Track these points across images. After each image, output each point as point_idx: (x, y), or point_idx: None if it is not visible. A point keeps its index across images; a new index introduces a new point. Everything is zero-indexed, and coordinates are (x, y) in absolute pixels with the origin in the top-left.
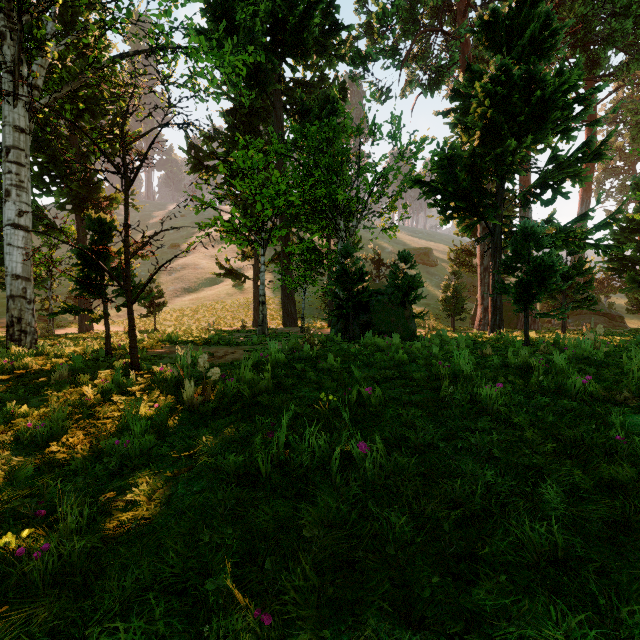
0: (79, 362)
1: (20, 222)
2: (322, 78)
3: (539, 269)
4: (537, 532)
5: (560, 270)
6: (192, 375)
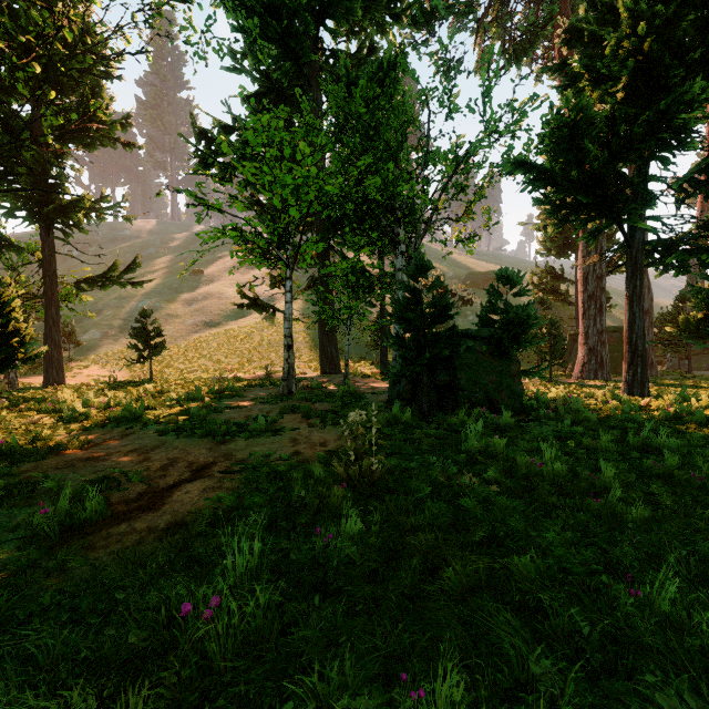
0: None
1: None
2: (372, 47)
3: None
4: None
5: None
6: None
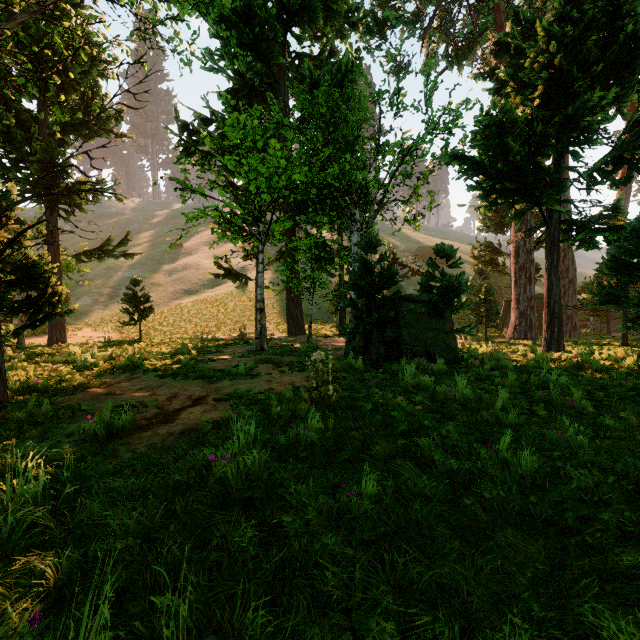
0: None
1: None
2: (332, 51)
3: None
4: None
5: None
6: (48, 513)
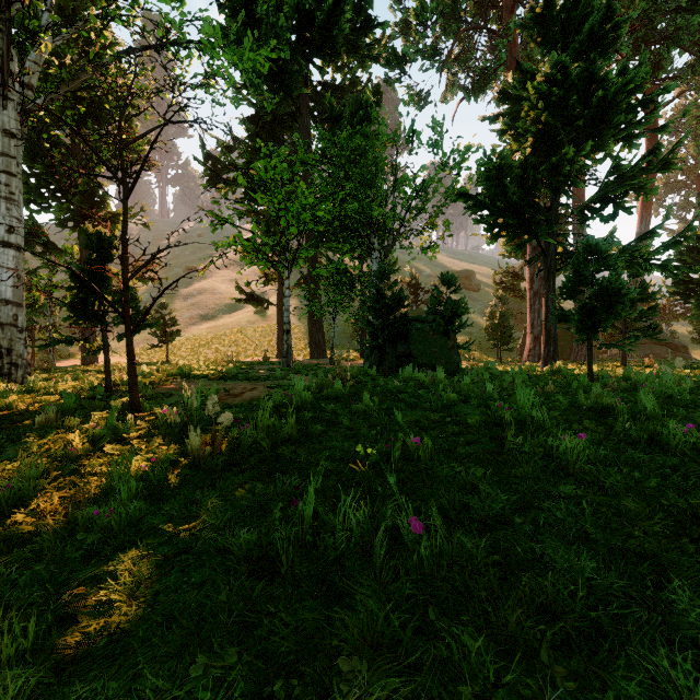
0: (71, 401)
1: (10, 240)
2: (354, 81)
3: (606, 293)
4: (680, 669)
5: (630, 294)
6: (202, 418)
